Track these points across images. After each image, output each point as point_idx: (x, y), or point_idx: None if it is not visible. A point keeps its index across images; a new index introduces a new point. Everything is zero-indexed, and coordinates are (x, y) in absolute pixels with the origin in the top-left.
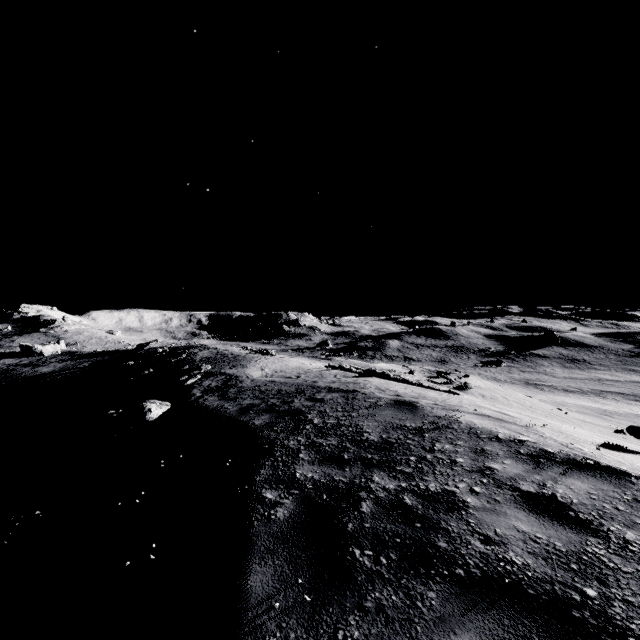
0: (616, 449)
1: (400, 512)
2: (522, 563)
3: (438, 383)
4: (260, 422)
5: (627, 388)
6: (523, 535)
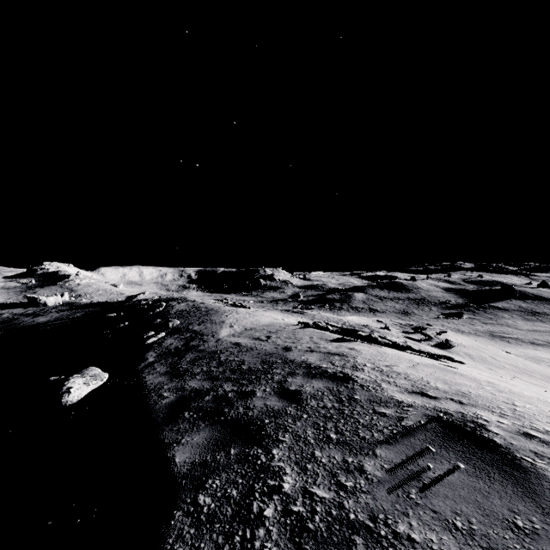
0: None
1: None
2: None
3: (416, 340)
4: (183, 458)
5: None
6: None
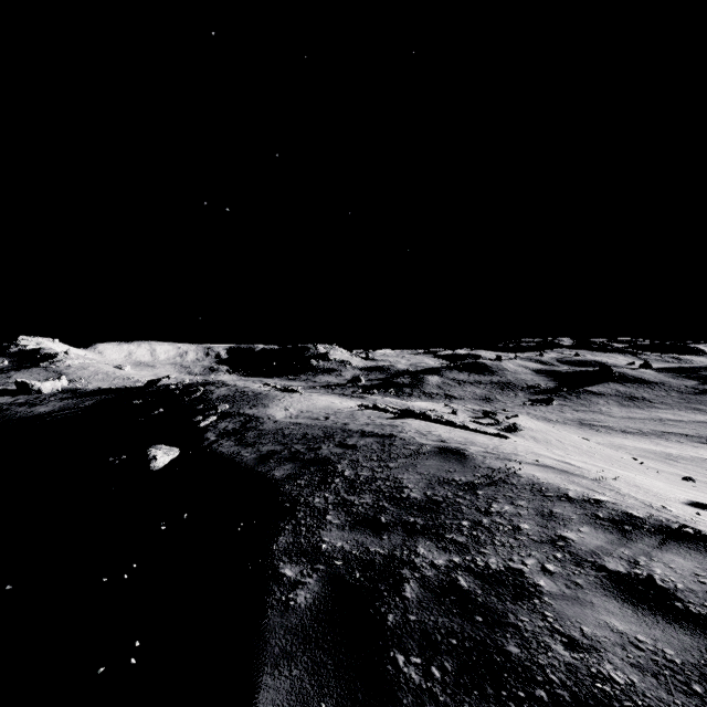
0: (705, 508)
1: (454, 599)
2: (625, 682)
3: (484, 424)
4: (281, 473)
5: (692, 429)
6: (620, 637)
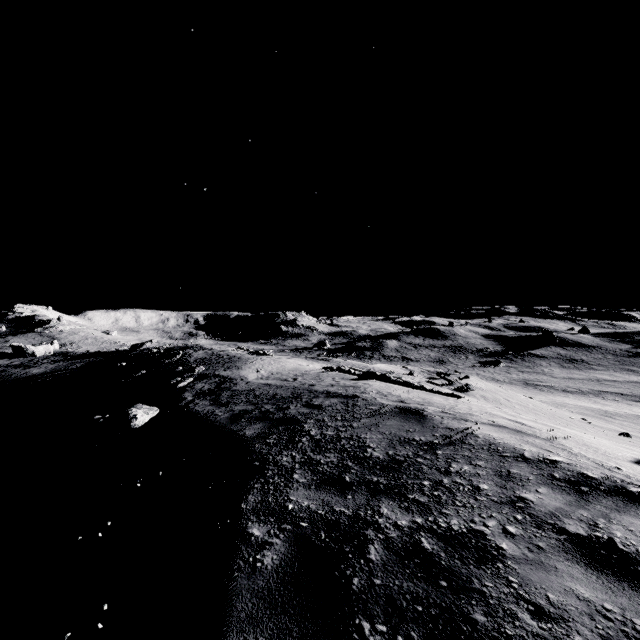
0: None
1: (418, 562)
2: None
3: (438, 384)
4: (251, 432)
5: (626, 388)
6: (587, 605)
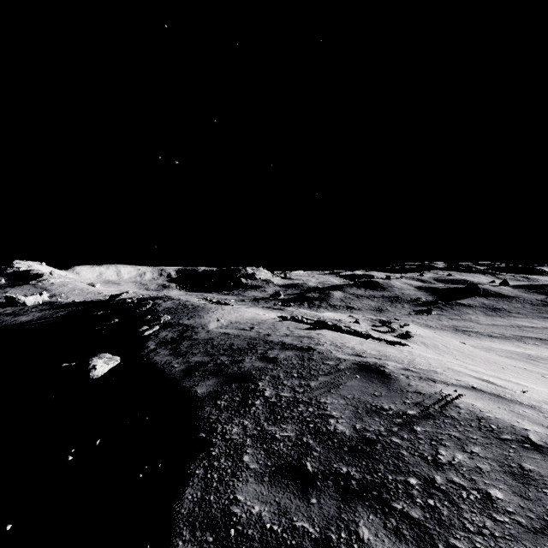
0: None
1: None
2: None
3: (382, 332)
4: (203, 390)
5: (544, 334)
6: None
